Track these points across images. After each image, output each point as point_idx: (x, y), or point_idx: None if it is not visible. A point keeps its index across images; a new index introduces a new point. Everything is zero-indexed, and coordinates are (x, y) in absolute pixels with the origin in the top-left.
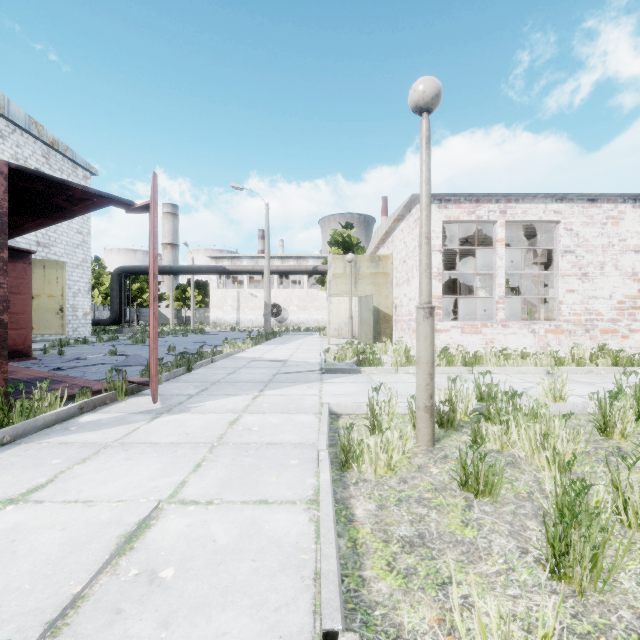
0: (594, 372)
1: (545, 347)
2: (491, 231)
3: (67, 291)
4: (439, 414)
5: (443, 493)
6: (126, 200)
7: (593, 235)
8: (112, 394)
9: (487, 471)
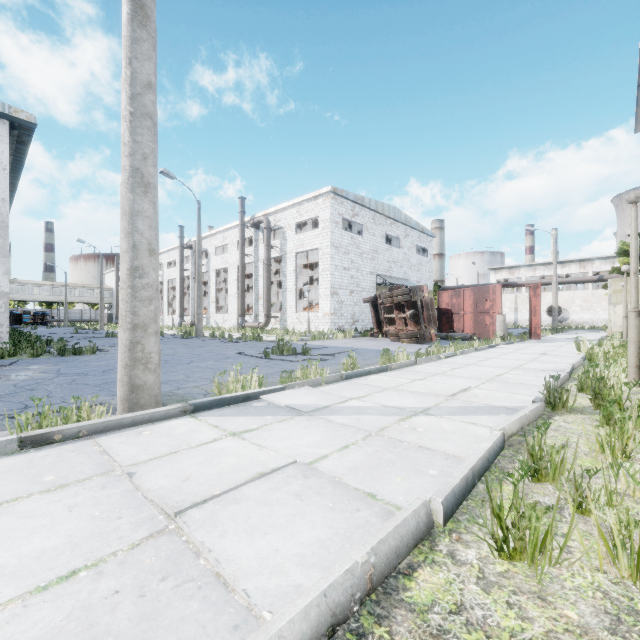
0: None
1: None
2: None
3: None
4: None
5: None
6: (522, 285)
7: None
8: (523, 339)
9: None
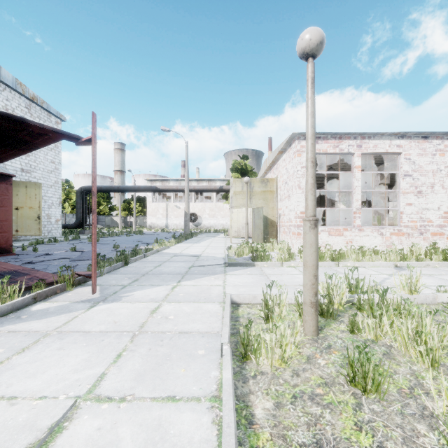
0: (430, 265)
1: (390, 245)
2: (349, 160)
3: (43, 204)
4: (320, 305)
5: (333, 388)
6: (75, 135)
7: (426, 163)
8: (62, 285)
9: (373, 370)
